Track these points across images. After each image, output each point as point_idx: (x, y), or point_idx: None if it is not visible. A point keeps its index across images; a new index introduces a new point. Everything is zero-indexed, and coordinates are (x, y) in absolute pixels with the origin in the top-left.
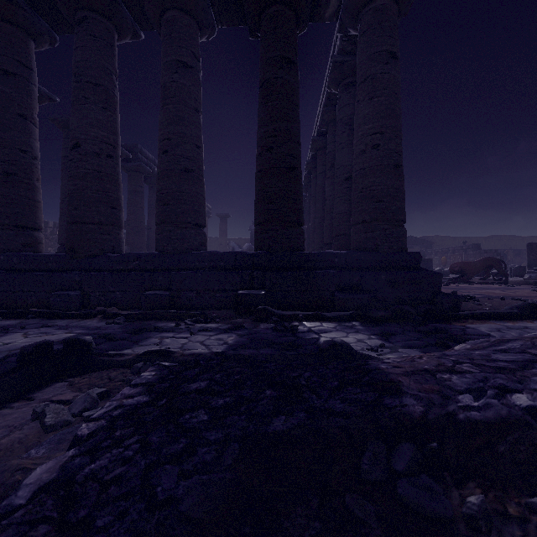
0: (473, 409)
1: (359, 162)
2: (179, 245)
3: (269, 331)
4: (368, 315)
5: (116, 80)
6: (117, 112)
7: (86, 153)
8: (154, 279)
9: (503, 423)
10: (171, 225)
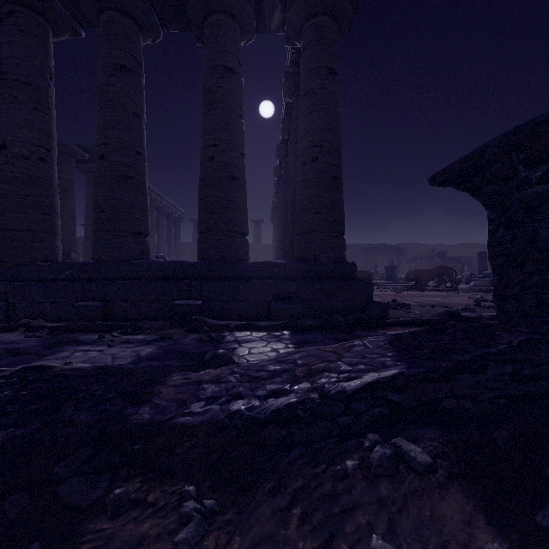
0: (191, 414)
1: (300, 174)
2: (116, 254)
3: (193, 342)
4: (299, 324)
5: (51, 79)
6: (52, 113)
7: (14, 155)
8: (87, 290)
9: (204, 425)
10: (107, 233)
